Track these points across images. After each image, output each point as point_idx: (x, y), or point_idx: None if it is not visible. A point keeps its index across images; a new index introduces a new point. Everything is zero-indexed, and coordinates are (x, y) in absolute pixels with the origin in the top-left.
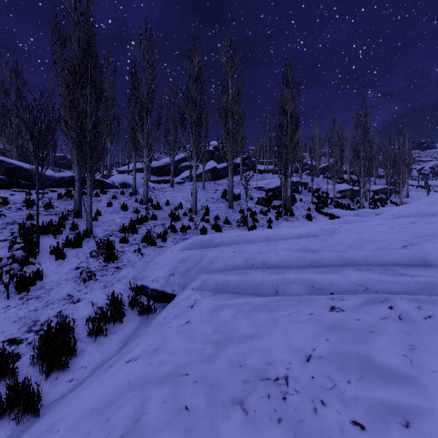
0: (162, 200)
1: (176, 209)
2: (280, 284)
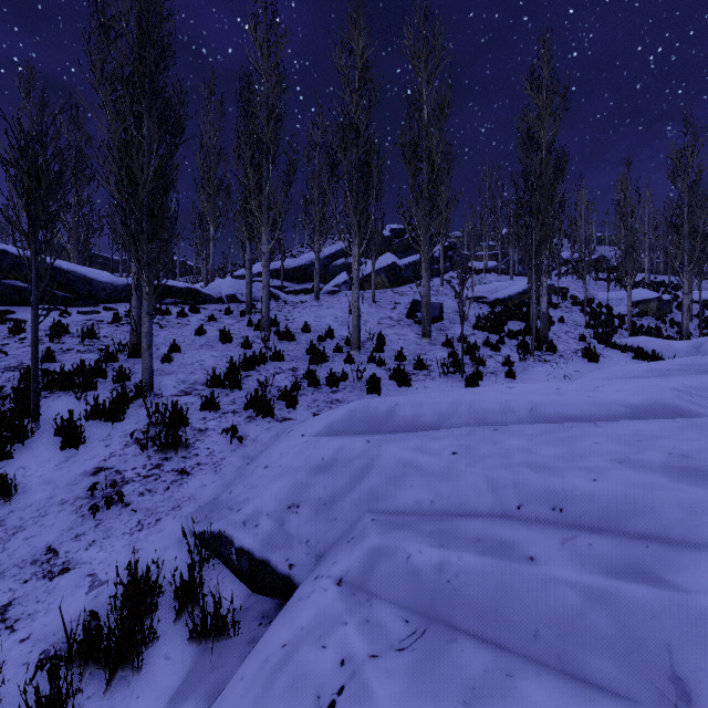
0: (297, 323)
1: (321, 338)
2: (679, 642)
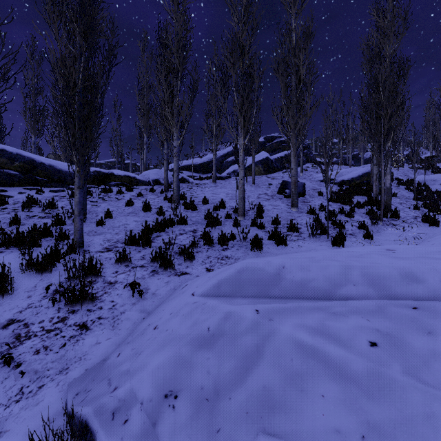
0: (199, 198)
1: (215, 208)
2: None
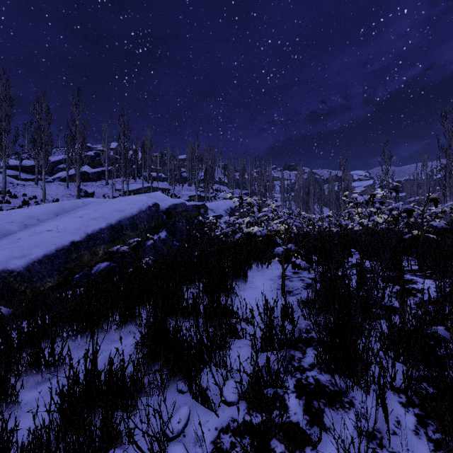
0: (21, 193)
1: (30, 199)
2: None
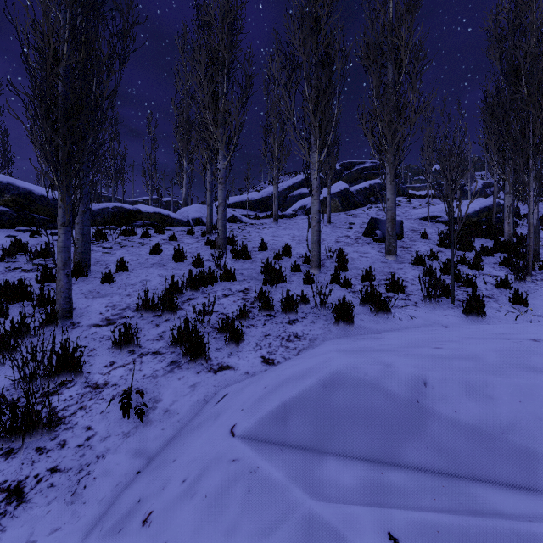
0: (255, 242)
1: (277, 256)
2: None
